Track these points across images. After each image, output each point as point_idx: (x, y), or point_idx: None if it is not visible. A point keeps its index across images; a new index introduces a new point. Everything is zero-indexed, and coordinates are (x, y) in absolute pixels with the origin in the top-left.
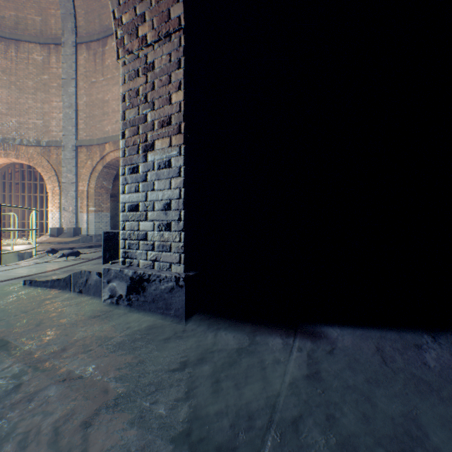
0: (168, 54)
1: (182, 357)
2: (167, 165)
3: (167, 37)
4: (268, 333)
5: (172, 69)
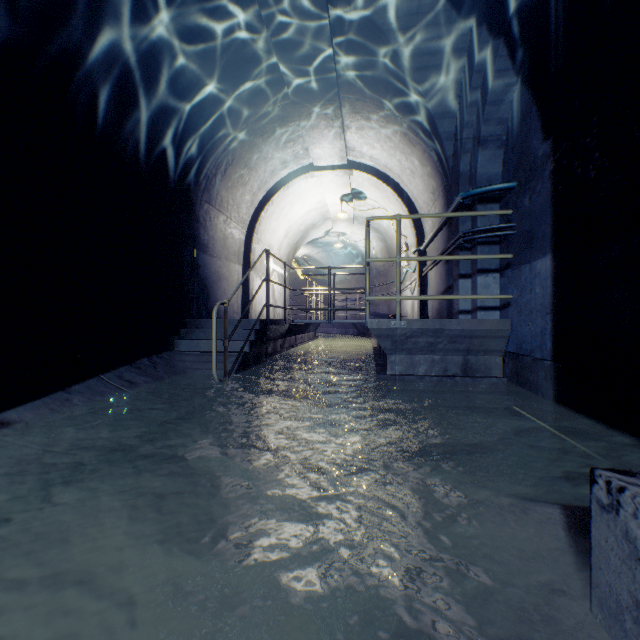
0: None
1: None
2: None
3: None
4: None
5: None
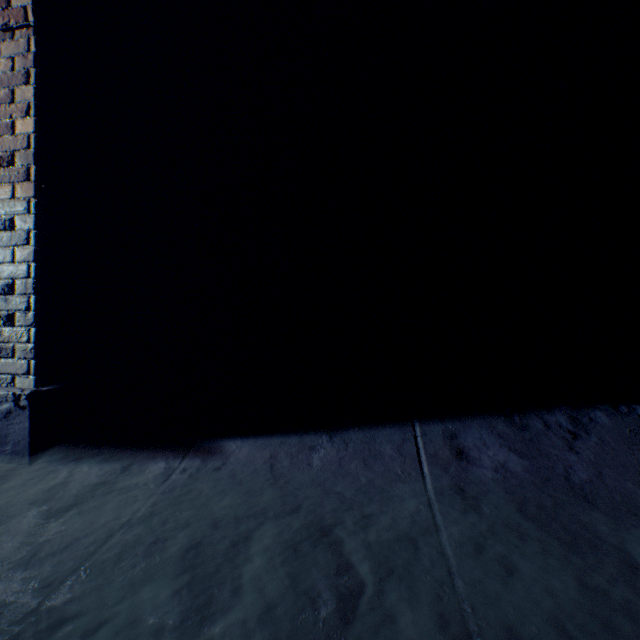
0: (10, 58)
1: (0, 507)
2: (8, 226)
3: (7, 32)
4: (152, 458)
5: (17, 82)
